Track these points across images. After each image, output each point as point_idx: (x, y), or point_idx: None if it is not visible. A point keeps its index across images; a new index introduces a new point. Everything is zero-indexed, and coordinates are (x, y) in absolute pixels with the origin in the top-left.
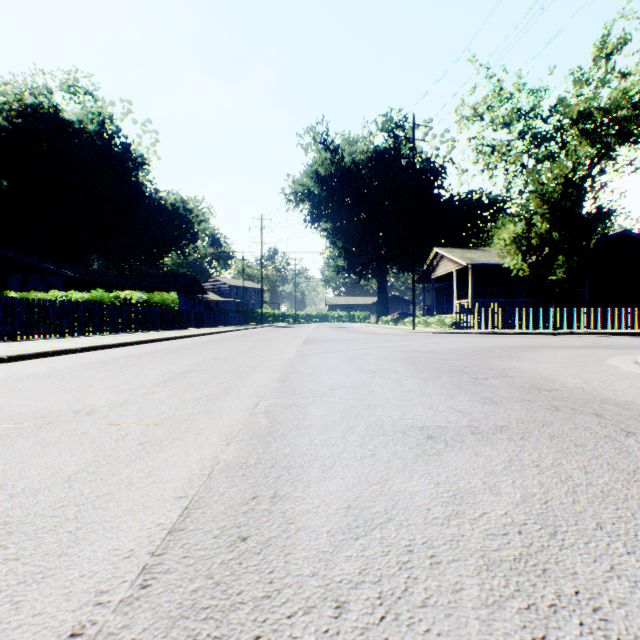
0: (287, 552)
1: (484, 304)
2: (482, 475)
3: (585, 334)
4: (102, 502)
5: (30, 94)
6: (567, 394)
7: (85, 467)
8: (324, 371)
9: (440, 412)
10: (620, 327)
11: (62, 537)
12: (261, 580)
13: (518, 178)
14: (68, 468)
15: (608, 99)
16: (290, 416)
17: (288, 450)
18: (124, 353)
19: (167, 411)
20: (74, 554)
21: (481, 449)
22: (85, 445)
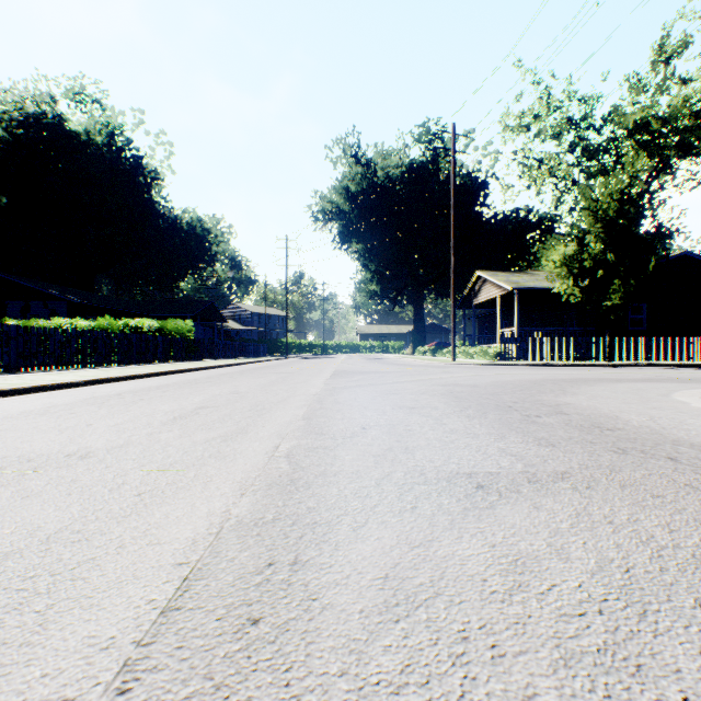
0: (309, 640)
1: (531, 333)
2: (546, 534)
3: (643, 366)
4: (83, 571)
5: (32, 102)
6: (633, 434)
7: (69, 524)
8: (355, 407)
9: (490, 455)
10: (681, 358)
11: (27, 619)
12: (275, 682)
13: (568, 194)
14: (48, 525)
15: (667, 107)
16: (316, 460)
17: (313, 502)
18: (132, 387)
19: (174, 454)
20: (38, 644)
21: (541, 501)
22: (73, 496)
